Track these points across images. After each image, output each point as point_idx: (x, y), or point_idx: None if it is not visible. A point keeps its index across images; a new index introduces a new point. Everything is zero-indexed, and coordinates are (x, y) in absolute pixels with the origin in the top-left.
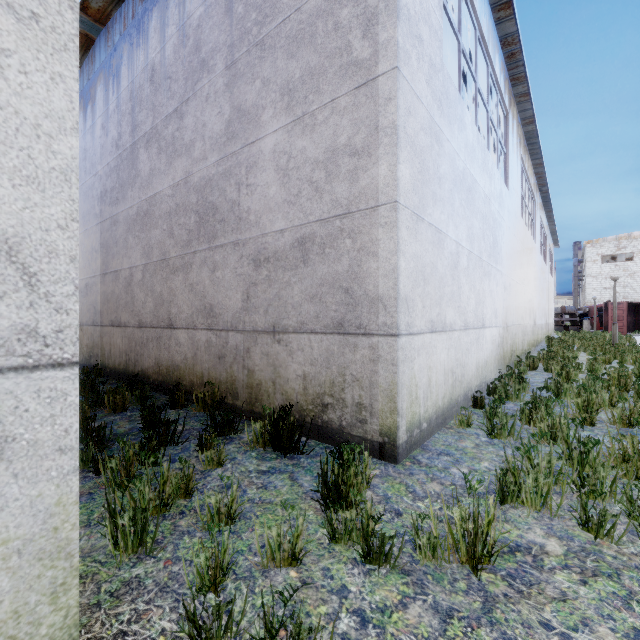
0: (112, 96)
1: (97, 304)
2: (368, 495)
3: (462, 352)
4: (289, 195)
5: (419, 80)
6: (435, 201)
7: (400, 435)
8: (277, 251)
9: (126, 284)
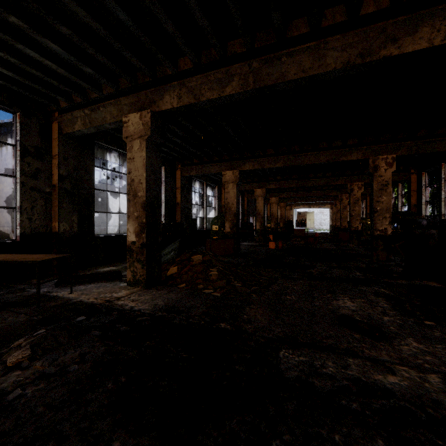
0: None
1: None
2: None
3: None
4: None
5: None
6: None
7: None
8: None
9: None
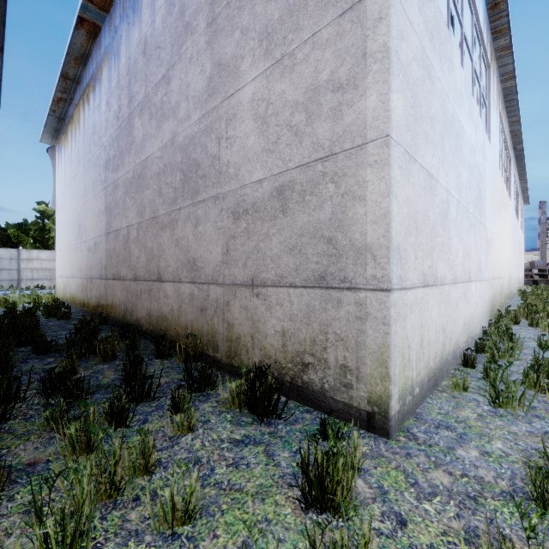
0: (114, 74)
1: (103, 260)
2: (358, 486)
3: (451, 307)
4: (267, 143)
5: (411, 3)
6: (427, 142)
7: (392, 405)
8: (255, 202)
9: (124, 241)
